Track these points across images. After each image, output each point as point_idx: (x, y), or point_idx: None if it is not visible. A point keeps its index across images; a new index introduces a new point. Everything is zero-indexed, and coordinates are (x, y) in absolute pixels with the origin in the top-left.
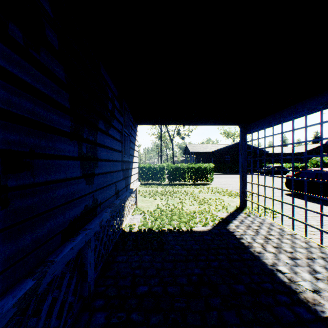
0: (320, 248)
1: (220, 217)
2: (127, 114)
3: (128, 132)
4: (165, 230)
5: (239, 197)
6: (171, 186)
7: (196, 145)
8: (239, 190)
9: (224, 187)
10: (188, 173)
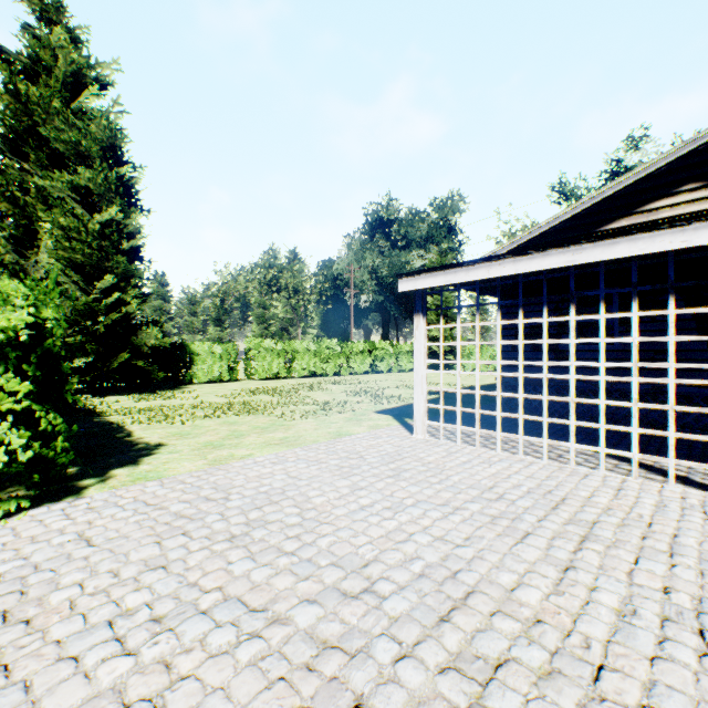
0: None
1: None
2: None
3: None
4: None
5: None
6: None
7: None
8: None
9: None
10: None
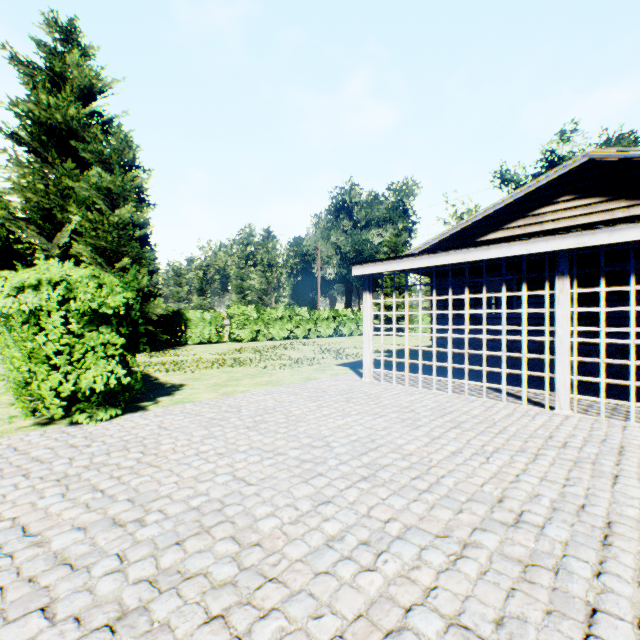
0: None
1: None
2: None
3: None
4: None
5: None
6: None
7: None
8: None
9: None
10: None
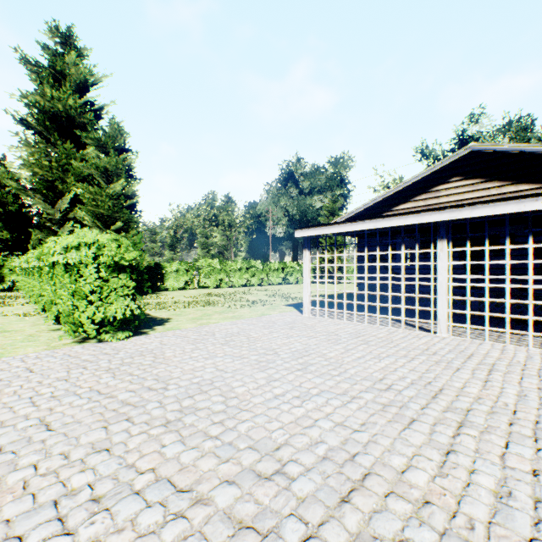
0: (501, 343)
1: None
2: None
3: None
4: None
5: None
6: None
7: None
8: None
9: None
10: None
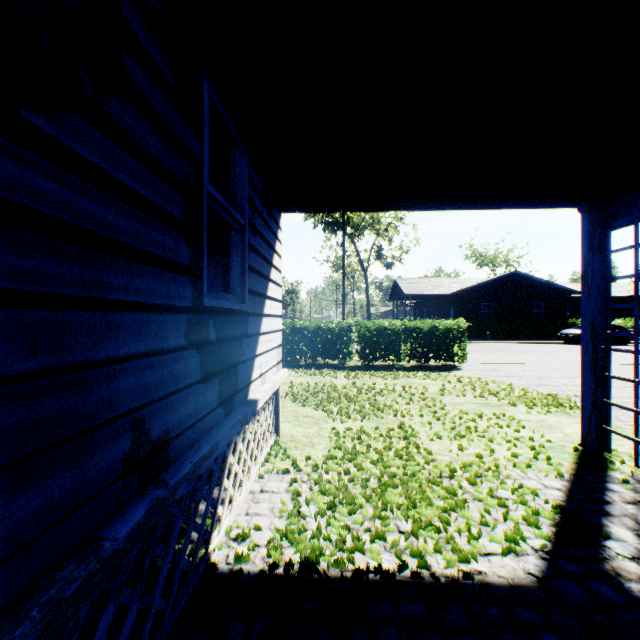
0: None
1: (544, 497)
2: (237, 158)
3: (239, 215)
4: (366, 576)
5: (557, 411)
6: (368, 372)
7: (416, 281)
8: (581, 400)
9: (498, 377)
10: (406, 343)
